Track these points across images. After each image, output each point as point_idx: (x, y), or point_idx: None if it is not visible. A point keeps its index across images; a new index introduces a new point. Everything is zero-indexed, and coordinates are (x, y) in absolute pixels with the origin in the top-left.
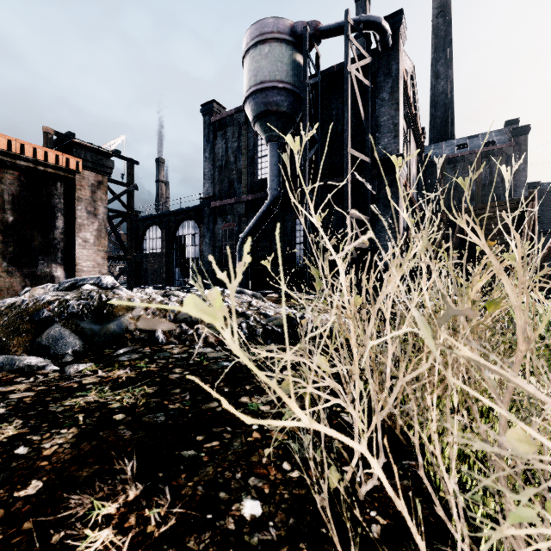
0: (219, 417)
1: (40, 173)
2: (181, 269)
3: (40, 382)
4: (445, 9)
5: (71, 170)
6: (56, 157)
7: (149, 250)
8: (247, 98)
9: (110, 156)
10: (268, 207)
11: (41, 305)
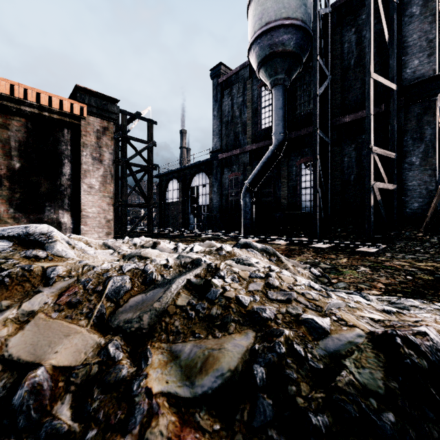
0: None
1: (47, 120)
2: (194, 215)
3: None
4: None
5: (75, 116)
6: (61, 102)
7: (170, 199)
8: (252, 45)
9: (115, 101)
10: (272, 152)
11: None
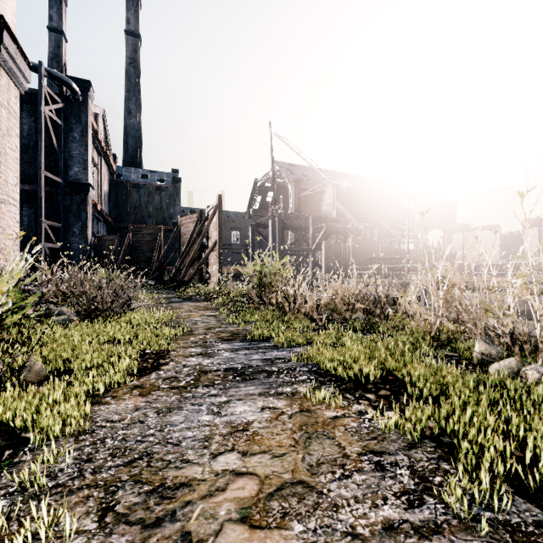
0: None
1: None
2: None
3: None
4: (136, 64)
5: None
6: None
7: None
8: None
9: None
10: None
11: None
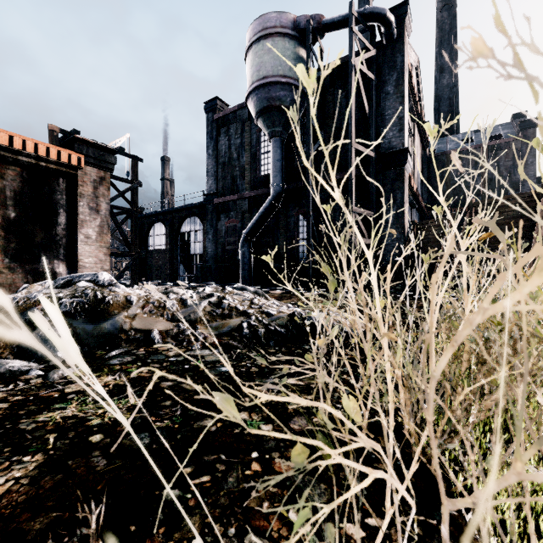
0: (213, 441)
1: (42, 169)
2: (185, 266)
3: (19, 391)
4: (450, 3)
5: (73, 166)
6: (58, 152)
7: (153, 246)
8: (250, 94)
9: (112, 152)
10: (270, 203)
11: (32, 303)
